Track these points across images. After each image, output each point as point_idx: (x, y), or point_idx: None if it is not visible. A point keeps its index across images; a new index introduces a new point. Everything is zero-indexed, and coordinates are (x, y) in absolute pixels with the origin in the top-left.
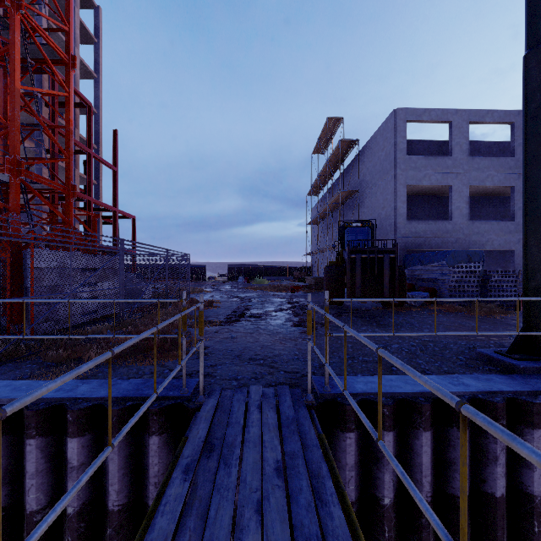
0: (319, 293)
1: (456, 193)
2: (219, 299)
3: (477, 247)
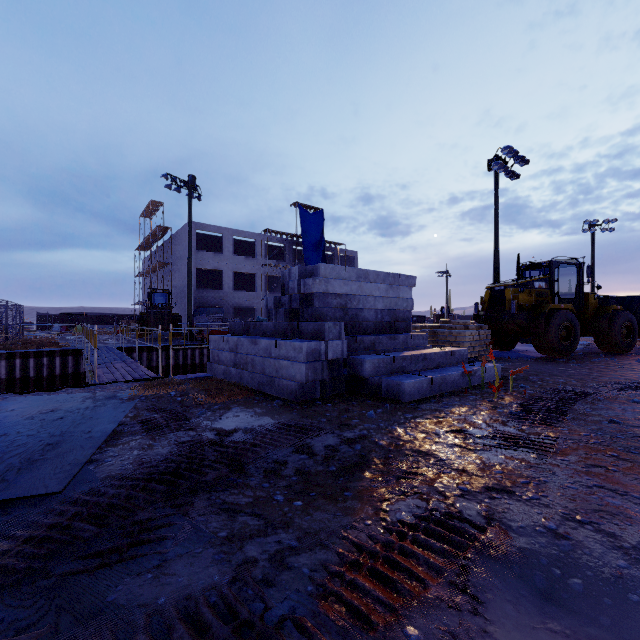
0: None
1: (226, 275)
2: None
3: (237, 305)
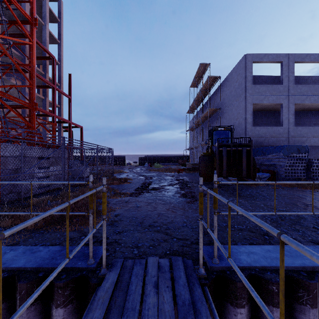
0: (195, 173)
1: (286, 109)
2: (132, 177)
3: (299, 143)
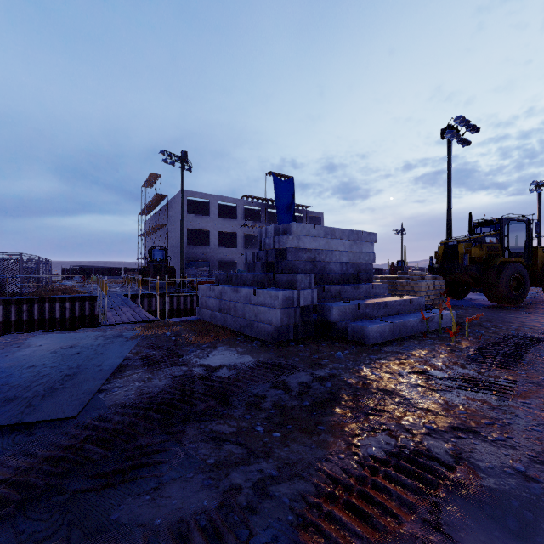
0: None
1: (212, 234)
2: None
3: (221, 260)
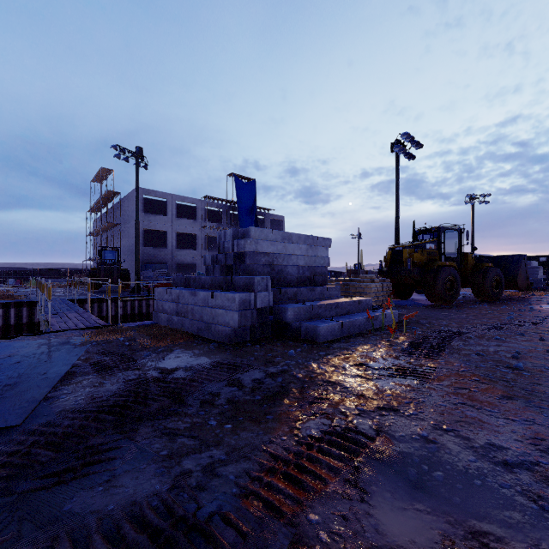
0: None
1: (170, 235)
2: None
3: (180, 262)
